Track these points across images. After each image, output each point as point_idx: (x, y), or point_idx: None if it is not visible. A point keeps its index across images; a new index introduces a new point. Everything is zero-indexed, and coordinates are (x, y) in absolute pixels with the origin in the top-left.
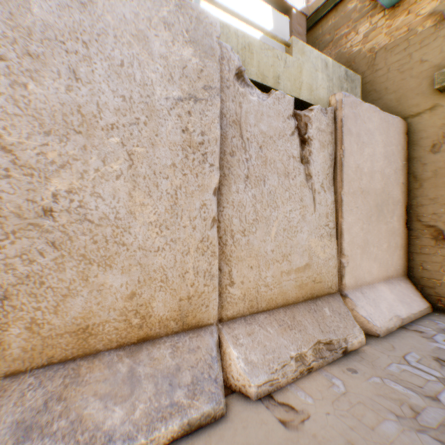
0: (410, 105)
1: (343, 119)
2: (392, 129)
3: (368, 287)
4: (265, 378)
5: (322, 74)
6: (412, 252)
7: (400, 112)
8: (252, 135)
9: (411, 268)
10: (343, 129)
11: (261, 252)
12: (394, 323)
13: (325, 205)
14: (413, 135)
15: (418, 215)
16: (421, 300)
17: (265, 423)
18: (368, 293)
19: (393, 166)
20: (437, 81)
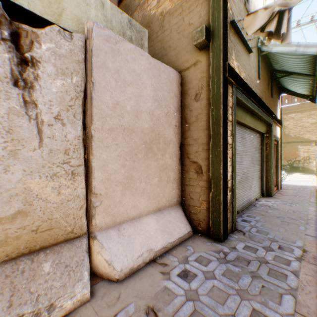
0: (184, 61)
1: (92, 50)
2: (164, 77)
3: (132, 222)
4: None
5: (97, 11)
6: (185, 184)
7: (178, 67)
8: None
9: (184, 197)
10: (92, 60)
11: None
12: (145, 258)
13: (64, 140)
14: (185, 86)
15: (188, 153)
16: (186, 225)
17: None
18: (127, 229)
19: (166, 109)
20: (195, 39)
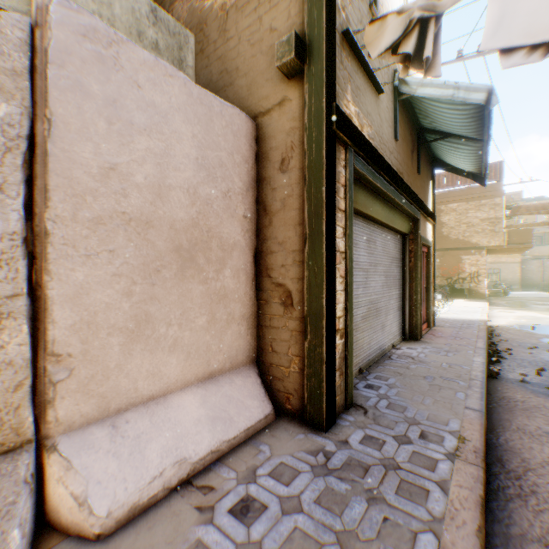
0: (261, 97)
1: (49, 51)
2: (222, 123)
3: (147, 406)
4: None
5: None
6: (263, 325)
7: (251, 108)
8: None
9: (262, 350)
10: (49, 73)
11: None
12: (168, 480)
13: None
14: (264, 144)
15: (269, 267)
16: (263, 403)
17: None
18: (134, 421)
19: (224, 185)
20: (279, 56)
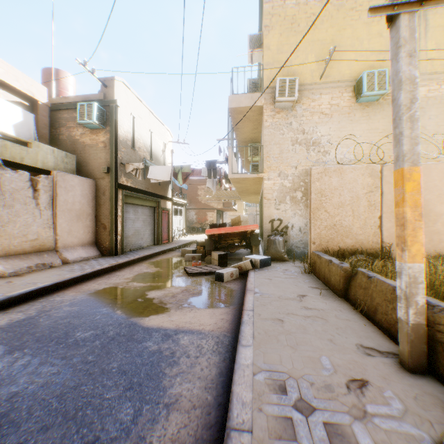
0: (98, 174)
1: (57, 182)
2: (87, 184)
3: (72, 248)
4: (14, 271)
5: (52, 155)
6: (98, 234)
7: (94, 176)
8: (8, 189)
9: (98, 241)
10: (57, 186)
11: (13, 234)
12: (80, 259)
13: (48, 215)
14: (98, 187)
15: (100, 219)
16: (98, 252)
17: (13, 278)
18: (71, 250)
19: (88, 199)
20: (103, 170)
